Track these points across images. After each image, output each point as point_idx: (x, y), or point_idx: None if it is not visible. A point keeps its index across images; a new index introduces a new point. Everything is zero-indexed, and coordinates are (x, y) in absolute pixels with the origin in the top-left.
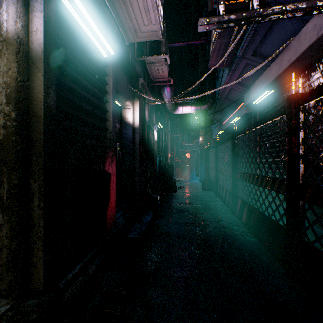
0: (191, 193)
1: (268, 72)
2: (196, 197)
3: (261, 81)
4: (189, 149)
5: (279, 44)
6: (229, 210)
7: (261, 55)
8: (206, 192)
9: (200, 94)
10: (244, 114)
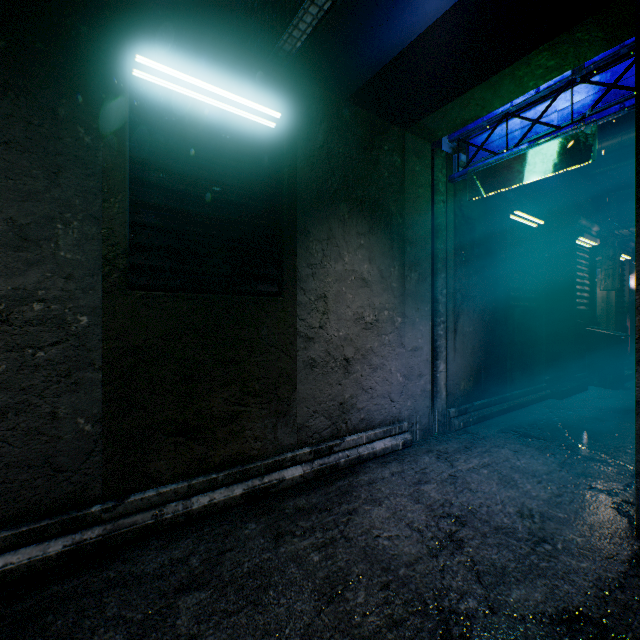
0: None
1: None
2: None
3: None
4: None
5: None
6: None
7: None
8: None
9: None
10: None
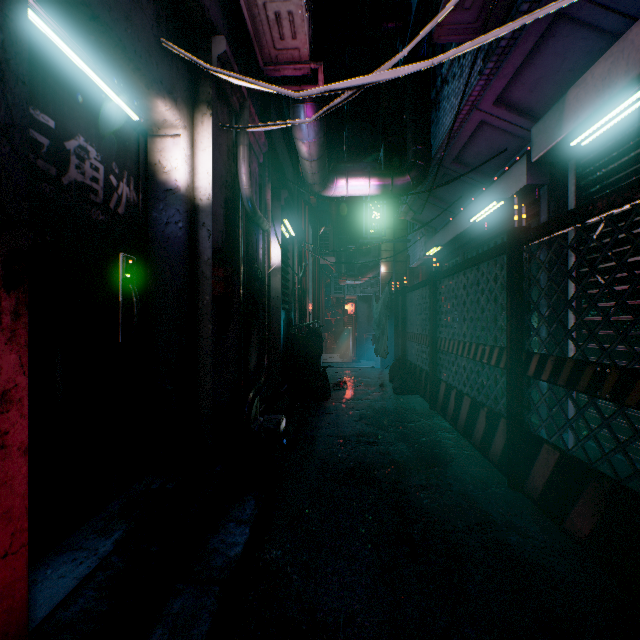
0: (368, 402)
1: None
2: (382, 414)
3: (632, 45)
4: (354, 294)
5: None
6: (491, 465)
7: None
8: (403, 397)
9: (388, 153)
10: (518, 193)
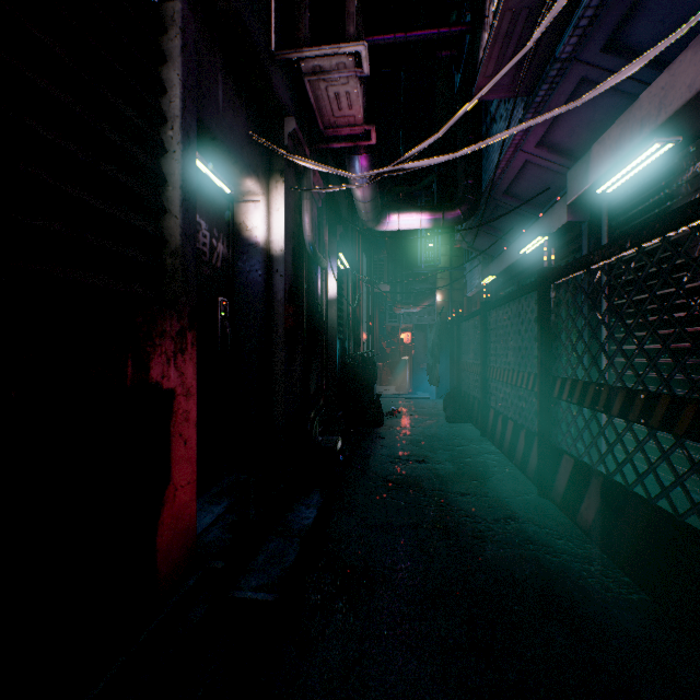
0: (420, 429)
1: (666, 85)
2: (433, 439)
3: (634, 118)
4: (410, 322)
5: (695, 2)
6: (528, 480)
7: (628, 50)
8: (456, 425)
9: (440, 185)
10: (561, 228)
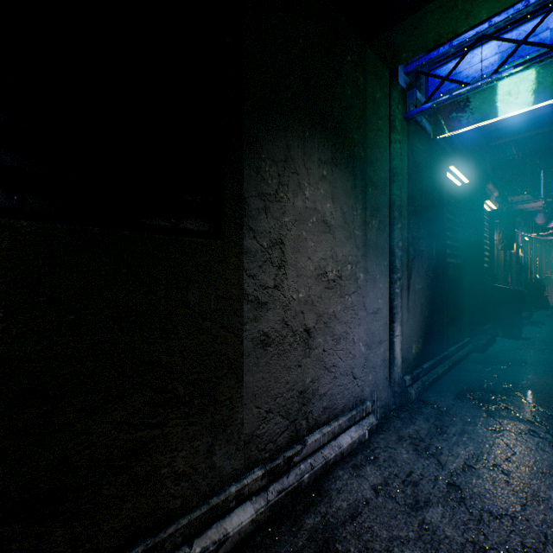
0: None
1: None
2: None
3: None
4: None
5: None
6: None
7: None
8: None
9: None
10: None
